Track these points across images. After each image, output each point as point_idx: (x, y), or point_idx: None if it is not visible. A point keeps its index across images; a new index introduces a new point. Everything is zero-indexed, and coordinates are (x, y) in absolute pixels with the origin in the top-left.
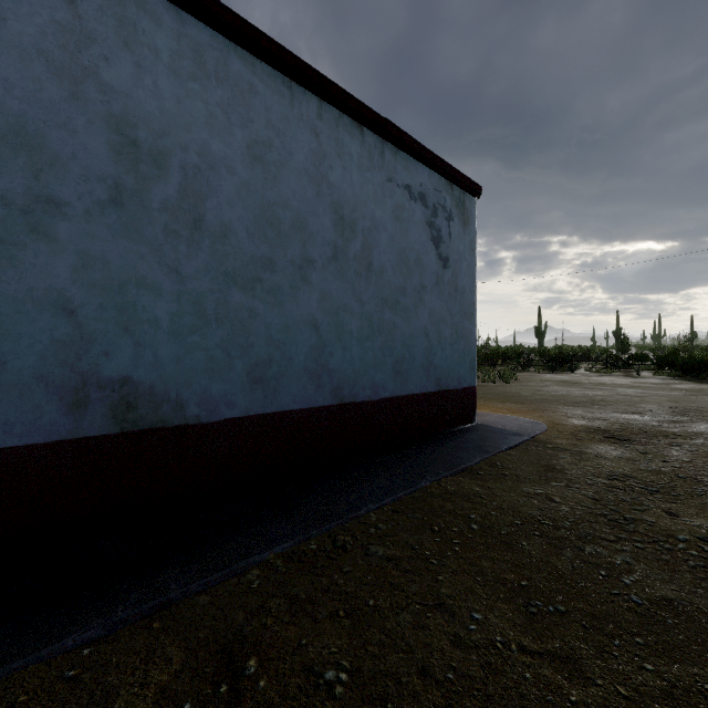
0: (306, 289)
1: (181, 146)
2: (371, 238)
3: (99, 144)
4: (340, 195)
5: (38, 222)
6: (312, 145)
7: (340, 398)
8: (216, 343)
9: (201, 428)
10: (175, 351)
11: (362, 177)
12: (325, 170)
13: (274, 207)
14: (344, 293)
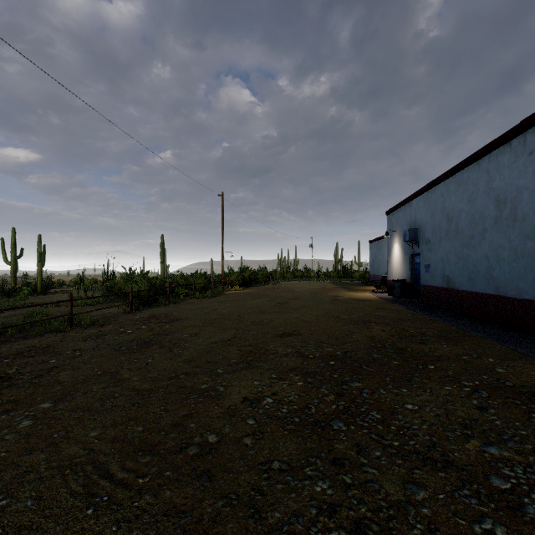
0: (484, 242)
1: (455, 212)
2: (516, 201)
3: (445, 222)
4: (498, 190)
5: (440, 243)
6: (486, 178)
7: (498, 292)
8: (461, 266)
9: (458, 291)
10: (454, 269)
11: (510, 170)
12: (491, 184)
13: (474, 215)
14: (500, 239)
